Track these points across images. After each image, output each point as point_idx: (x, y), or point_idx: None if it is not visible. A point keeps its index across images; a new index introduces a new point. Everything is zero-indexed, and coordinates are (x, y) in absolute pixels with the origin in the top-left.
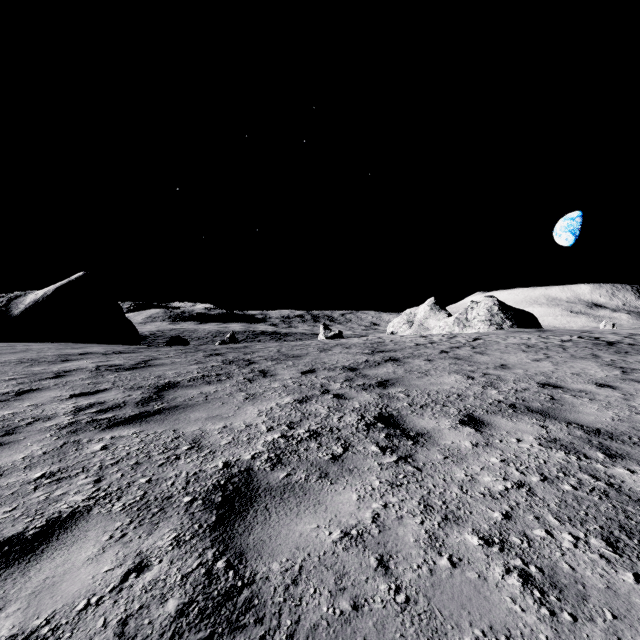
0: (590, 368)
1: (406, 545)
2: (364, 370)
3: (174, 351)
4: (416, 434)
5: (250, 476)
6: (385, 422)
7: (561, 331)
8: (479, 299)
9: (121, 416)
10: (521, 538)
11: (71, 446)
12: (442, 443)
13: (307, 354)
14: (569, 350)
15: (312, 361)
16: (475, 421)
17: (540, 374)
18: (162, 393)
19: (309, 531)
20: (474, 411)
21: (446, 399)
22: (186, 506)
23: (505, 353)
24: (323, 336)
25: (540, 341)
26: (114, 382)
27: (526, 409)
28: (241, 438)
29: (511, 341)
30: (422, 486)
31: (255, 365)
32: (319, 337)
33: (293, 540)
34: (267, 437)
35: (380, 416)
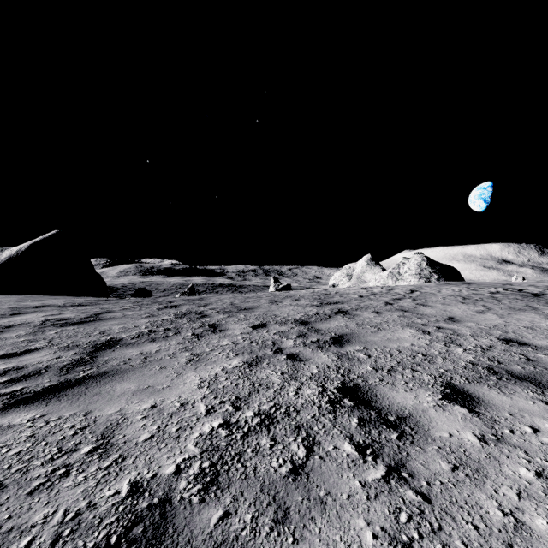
0: (538, 321)
1: None
2: (316, 324)
3: (131, 303)
4: (397, 418)
5: (163, 520)
6: (352, 397)
7: (484, 283)
8: (409, 255)
9: (31, 389)
10: None
11: None
12: (437, 436)
13: (259, 306)
14: (504, 302)
15: (263, 314)
16: (461, 395)
17: (494, 328)
18: (97, 354)
19: None
20: (452, 378)
21: (412, 361)
22: None
23: (446, 305)
24: (273, 288)
25: (471, 293)
26: (51, 339)
27: (510, 375)
28: (169, 428)
29: (445, 293)
30: (446, 547)
31: (206, 318)
32: (270, 289)
33: None
34: (204, 426)
35: (344, 387)
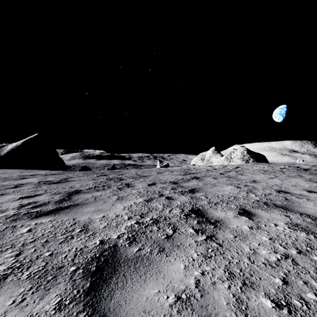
0: (300, 182)
1: (221, 308)
2: (181, 183)
3: (82, 173)
4: (215, 221)
5: (115, 250)
6: (196, 213)
7: (279, 163)
8: (237, 148)
9: (45, 210)
10: (300, 301)
11: (9, 229)
12: (231, 227)
13: (151, 175)
14: (286, 173)
15: (154, 178)
16: (247, 213)
17: (275, 185)
18: (71, 196)
19: (153, 295)
20: (245, 206)
21: (228, 199)
22: (71, 274)
23: (253, 174)
24: (159, 166)
25: (270, 168)
26: (46, 190)
27: (274, 205)
28: (112, 224)
29: (255, 168)
30: (224, 257)
31: (123, 181)
32: (157, 166)
33: (141, 304)
34: (127, 223)
35: (192, 210)
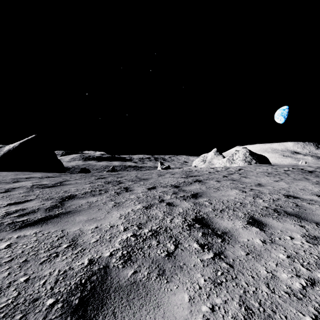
0: (308, 185)
1: None
2: (183, 187)
3: (79, 176)
4: (222, 233)
5: (106, 274)
6: (200, 223)
7: (282, 165)
8: (239, 149)
9: (32, 219)
10: None
11: None
12: (241, 240)
13: (151, 178)
14: (291, 175)
15: (154, 182)
16: (257, 222)
17: (282, 189)
18: (64, 202)
19: None
20: (254, 214)
21: (234, 206)
22: (46, 311)
23: (258, 177)
24: (160, 168)
25: (273, 170)
26: (38, 195)
27: (285, 213)
28: (105, 237)
29: (258, 170)
30: (237, 284)
31: (122, 184)
32: (158, 168)
33: None
34: (123, 236)
35: (196, 218)
